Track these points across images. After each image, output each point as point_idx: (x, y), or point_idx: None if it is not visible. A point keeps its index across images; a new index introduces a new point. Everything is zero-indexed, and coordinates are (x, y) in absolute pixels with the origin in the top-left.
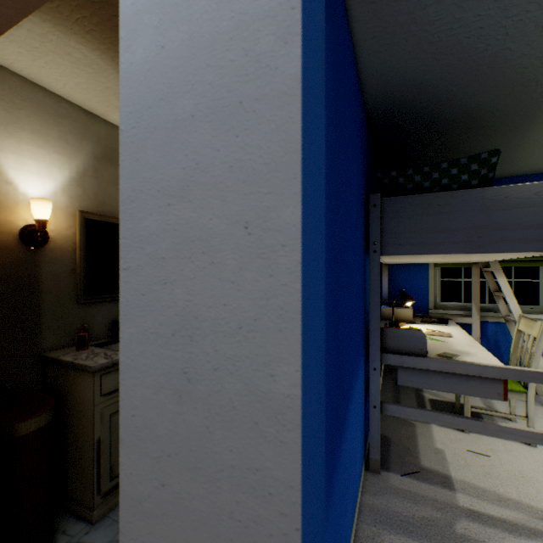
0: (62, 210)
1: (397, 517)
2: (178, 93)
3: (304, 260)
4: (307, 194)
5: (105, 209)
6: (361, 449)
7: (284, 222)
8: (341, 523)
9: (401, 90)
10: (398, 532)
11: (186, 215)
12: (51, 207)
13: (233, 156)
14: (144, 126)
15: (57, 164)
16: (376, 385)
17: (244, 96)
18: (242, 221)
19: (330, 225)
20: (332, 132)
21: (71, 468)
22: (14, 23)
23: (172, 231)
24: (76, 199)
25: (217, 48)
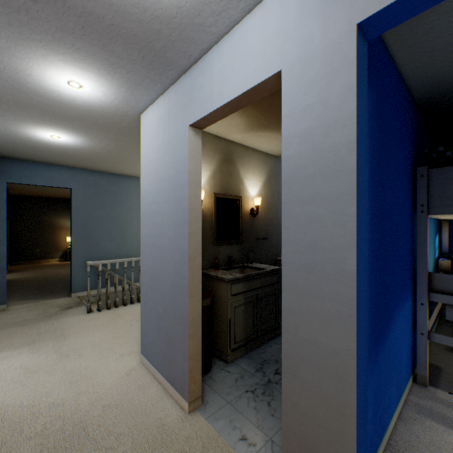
0: (206, 194)
1: (439, 415)
2: (307, 167)
3: (357, 225)
4: (358, 202)
5: (224, 191)
6: (408, 362)
7: (350, 212)
8: (385, 387)
9: (447, 82)
10: (438, 422)
11: (310, 209)
12: (204, 193)
13: (330, 190)
14: (292, 177)
15: (204, 169)
16: (423, 317)
17: (334, 170)
18: (333, 212)
19: (375, 201)
20: (376, 146)
21: (215, 333)
22: (216, 122)
23: (305, 214)
24: (212, 187)
25: (323, 153)
